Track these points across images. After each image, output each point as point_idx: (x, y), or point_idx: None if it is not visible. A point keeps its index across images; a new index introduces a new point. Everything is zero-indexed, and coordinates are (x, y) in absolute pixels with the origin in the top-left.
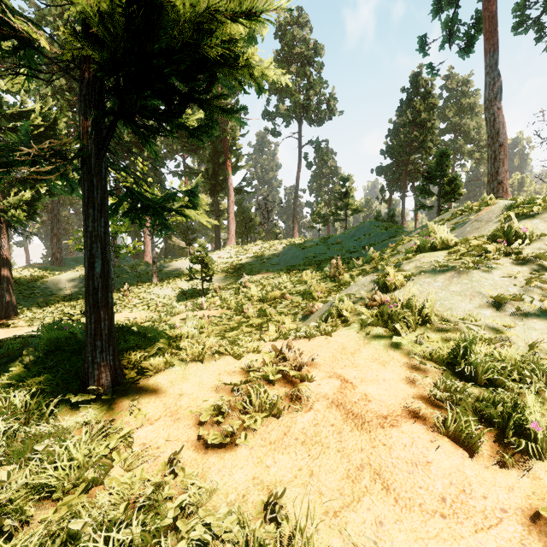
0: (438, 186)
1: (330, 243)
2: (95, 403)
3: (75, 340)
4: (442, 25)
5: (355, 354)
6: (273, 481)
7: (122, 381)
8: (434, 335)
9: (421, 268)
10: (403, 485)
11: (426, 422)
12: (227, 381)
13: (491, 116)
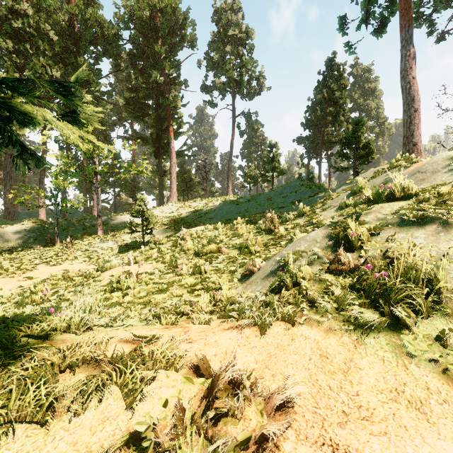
0: (354, 151)
1: (261, 199)
2: None
3: None
4: (361, 4)
5: (351, 374)
6: None
7: None
8: None
9: (387, 221)
10: None
11: None
12: None
13: (407, 85)
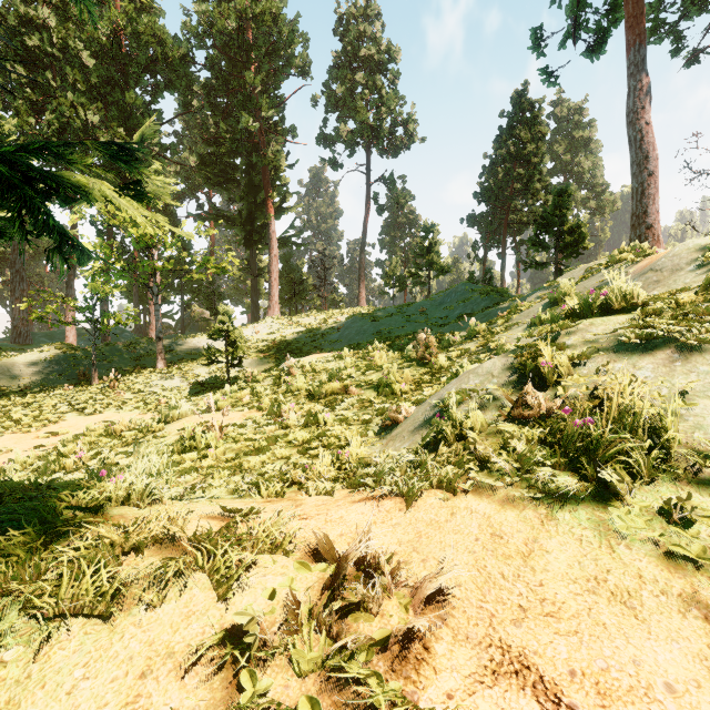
0: (556, 237)
1: (410, 312)
2: None
3: None
4: (566, 9)
5: (534, 558)
6: None
7: None
8: (698, 495)
9: (599, 344)
10: None
11: None
12: None
13: (638, 134)
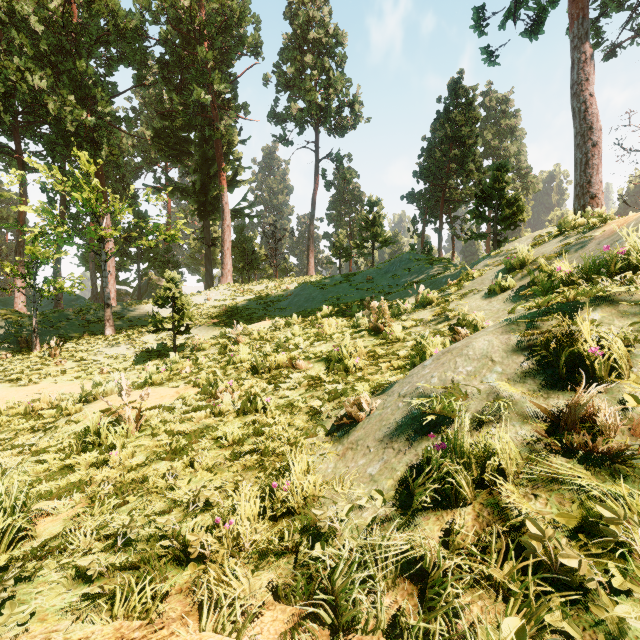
0: (495, 209)
1: (357, 280)
2: None
3: None
4: None
5: None
6: None
7: None
8: None
9: None
10: None
11: None
12: None
13: (582, 105)
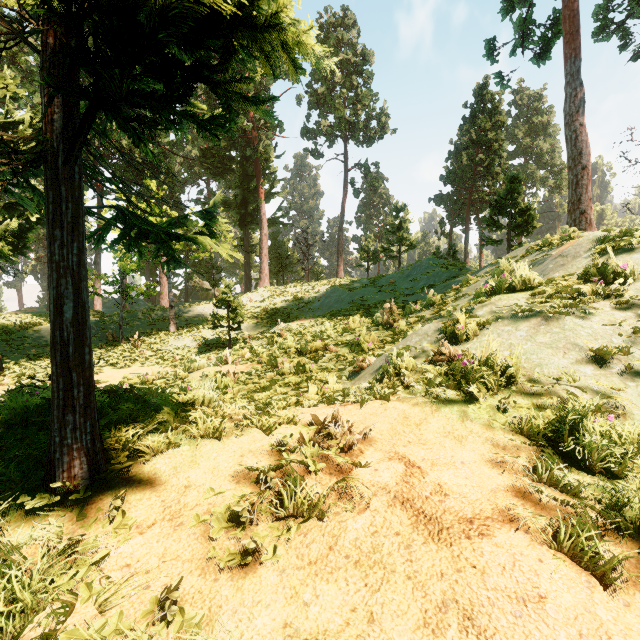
0: (509, 217)
1: (381, 284)
2: (62, 503)
3: (49, 409)
4: (514, 26)
5: (422, 425)
6: (314, 631)
7: (106, 469)
8: (522, 400)
9: (499, 314)
10: (510, 639)
11: (529, 529)
12: (252, 466)
13: (573, 134)
